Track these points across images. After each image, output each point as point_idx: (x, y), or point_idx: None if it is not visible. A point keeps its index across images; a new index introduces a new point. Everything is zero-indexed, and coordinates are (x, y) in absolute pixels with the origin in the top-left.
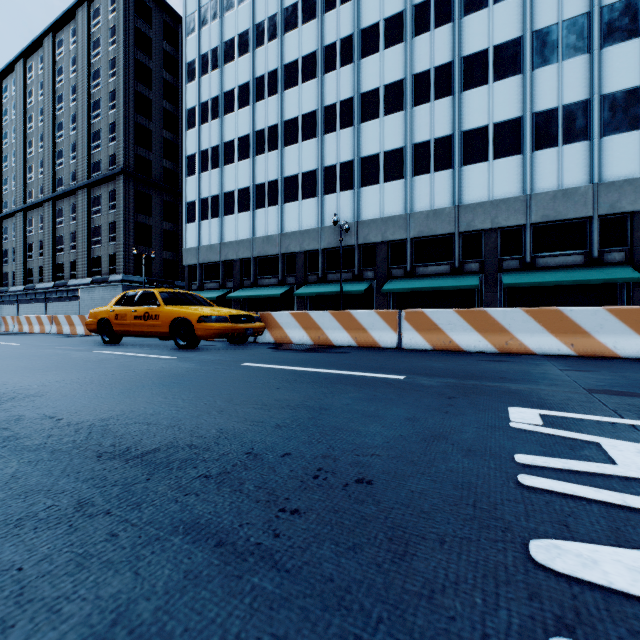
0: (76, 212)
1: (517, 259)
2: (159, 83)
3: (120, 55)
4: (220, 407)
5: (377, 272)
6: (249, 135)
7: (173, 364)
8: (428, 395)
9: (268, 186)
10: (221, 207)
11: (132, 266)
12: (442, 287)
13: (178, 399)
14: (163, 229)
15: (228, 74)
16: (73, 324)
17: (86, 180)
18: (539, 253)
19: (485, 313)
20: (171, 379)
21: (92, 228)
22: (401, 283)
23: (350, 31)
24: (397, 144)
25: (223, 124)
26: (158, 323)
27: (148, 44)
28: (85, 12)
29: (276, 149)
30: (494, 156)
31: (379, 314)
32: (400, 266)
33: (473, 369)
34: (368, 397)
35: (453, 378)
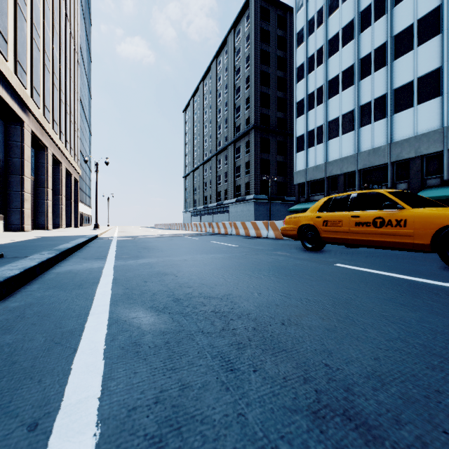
0: (227, 159)
1: None
2: (274, 60)
3: (252, 51)
4: None
5: None
6: (353, 65)
7: None
8: None
9: (374, 103)
10: (325, 134)
11: (259, 189)
12: None
13: None
14: (277, 161)
15: (332, 23)
16: (246, 228)
17: (233, 138)
18: None
19: None
20: None
21: (236, 168)
22: None
23: None
24: None
25: (327, 66)
26: (404, 231)
27: (268, 36)
28: (232, 36)
29: (383, 66)
30: None
31: None
32: None
33: None
34: None
35: None
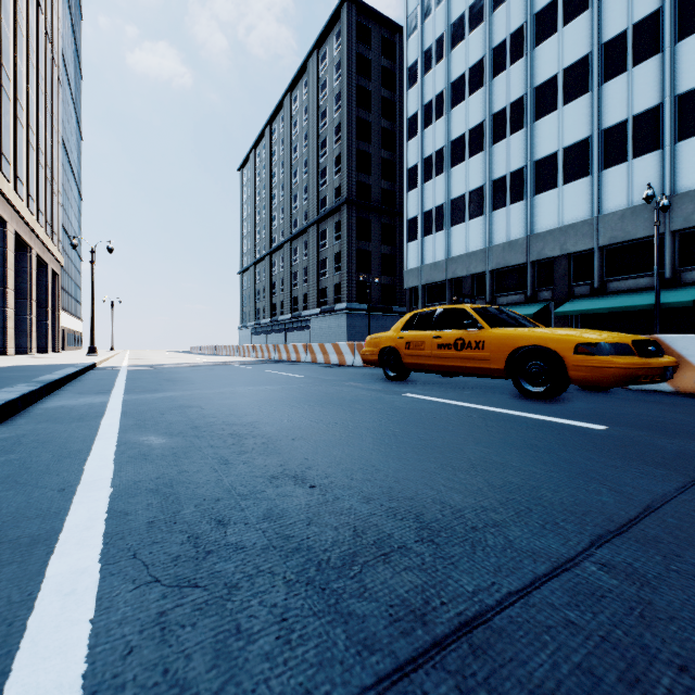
0: (307, 248)
1: None
2: (377, 103)
3: (344, 87)
4: None
5: None
6: (483, 122)
7: (694, 461)
8: None
9: (510, 178)
10: (447, 217)
11: (354, 294)
12: None
13: None
14: (381, 253)
15: (456, 59)
16: (326, 353)
17: (316, 217)
18: None
19: None
20: None
21: (320, 261)
22: None
23: None
24: None
25: (450, 120)
26: (482, 355)
27: (368, 66)
28: (315, 60)
29: (522, 128)
30: None
31: None
32: None
33: None
34: None
35: None
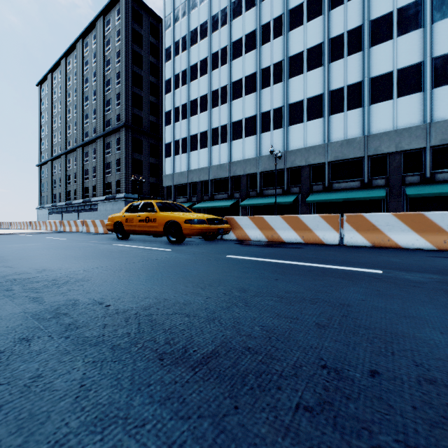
0: (96, 153)
1: (418, 175)
2: (147, 64)
3: (123, 48)
4: (241, 298)
5: (301, 188)
6: (207, 94)
7: (173, 255)
8: (434, 292)
9: (221, 129)
10: (188, 145)
11: (130, 188)
12: (354, 198)
13: (197, 288)
14: (150, 162)
15: (193, 53)
16: (96, 226)
17: (102, 132)
18: (438, 170)
19: (422, 216)
20: (180, 268)
21: (106, 163)
22: (321, 196)
23: (281, 12)
24: (317, 92)
25: (189, 88)
26: (155, 224)
27: (140, 39)
28: (101, 22)
29: (226, 102)
30: (398, 95)
31: (323, 217)
32: (319, 183)
33: (437, 265)
34: (374, 292)
35: (432, 273)
